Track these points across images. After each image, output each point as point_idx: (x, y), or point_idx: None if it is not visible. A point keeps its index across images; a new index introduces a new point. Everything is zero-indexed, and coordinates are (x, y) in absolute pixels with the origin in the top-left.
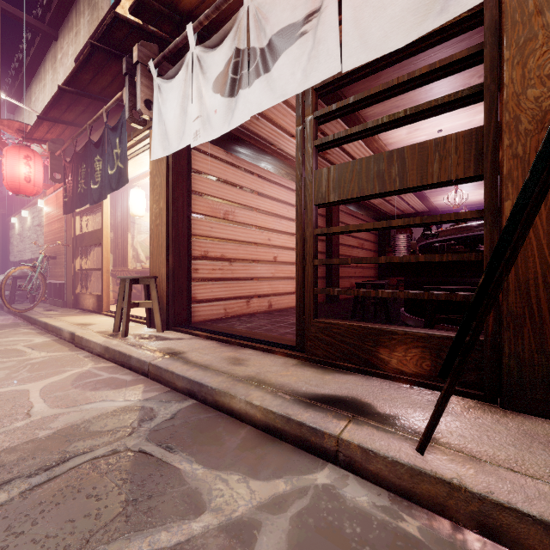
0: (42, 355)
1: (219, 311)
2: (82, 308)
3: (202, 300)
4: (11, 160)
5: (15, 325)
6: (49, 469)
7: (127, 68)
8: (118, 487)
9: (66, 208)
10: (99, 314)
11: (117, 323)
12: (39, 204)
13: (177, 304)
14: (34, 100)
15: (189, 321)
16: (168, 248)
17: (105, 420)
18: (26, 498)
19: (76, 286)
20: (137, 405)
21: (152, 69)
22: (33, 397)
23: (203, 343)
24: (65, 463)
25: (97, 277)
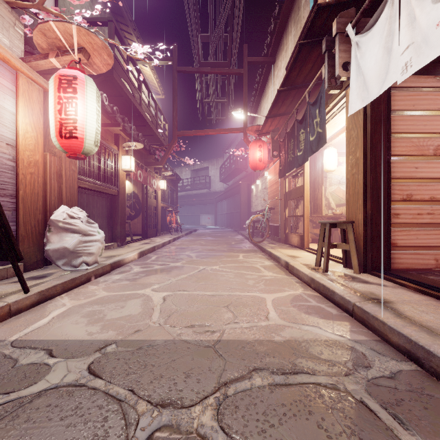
0: (270, 274)
1: (427, 261)
2: (290, 243)
3: (403, 247)
4: (252, 150)
5: (254, 251)
6: (284, 374)
7: (326, 46)
8: (346, 435)
9: (280, 174)
10: (301, 249)
11: (318, 259)
12: (265, 175)
13: (374, 249)
14: (262, 109)
15: (388, 268)
16: (364, 195)
17: (320, 347)
18: (272, 392)
19: (286, 228)
20: (347, 343)
21: (349, 32)
22: (268, 305)
23: (413, 296)
24: (295, 375)
25: (299, 221)
